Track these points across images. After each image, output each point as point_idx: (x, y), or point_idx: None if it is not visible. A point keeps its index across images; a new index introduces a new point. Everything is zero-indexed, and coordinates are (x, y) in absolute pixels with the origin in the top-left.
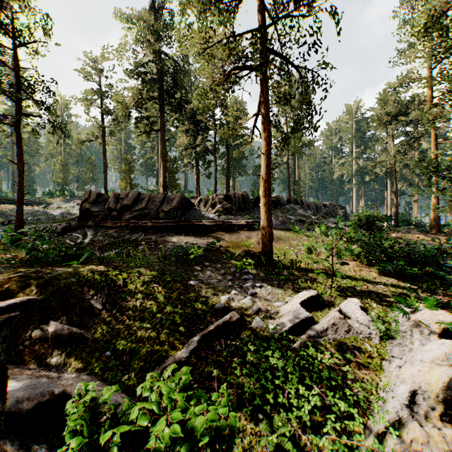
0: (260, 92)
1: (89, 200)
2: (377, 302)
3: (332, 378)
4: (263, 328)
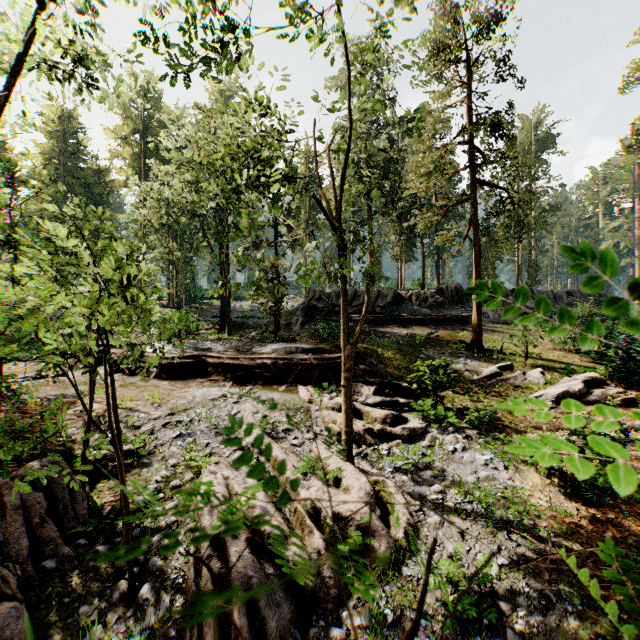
0: (472, 215)
1: (315, 297)
2: (560, 373)
3: (505, 392)
4: (470, 376)
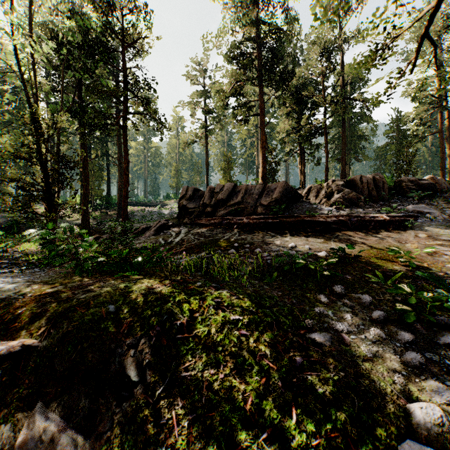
0: None
1: (186, 196)
2: None
3: None
4: None
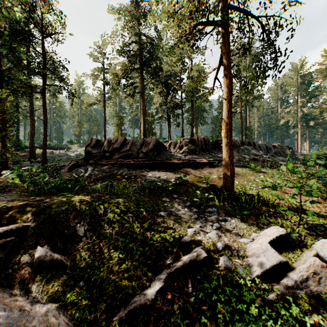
0: (222, 45)
1: (90, 145)
2: None
3: None
4: (231, 269)
